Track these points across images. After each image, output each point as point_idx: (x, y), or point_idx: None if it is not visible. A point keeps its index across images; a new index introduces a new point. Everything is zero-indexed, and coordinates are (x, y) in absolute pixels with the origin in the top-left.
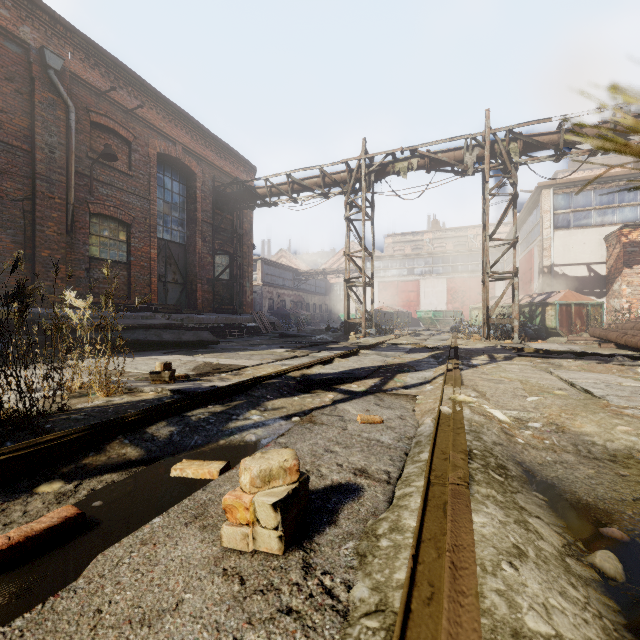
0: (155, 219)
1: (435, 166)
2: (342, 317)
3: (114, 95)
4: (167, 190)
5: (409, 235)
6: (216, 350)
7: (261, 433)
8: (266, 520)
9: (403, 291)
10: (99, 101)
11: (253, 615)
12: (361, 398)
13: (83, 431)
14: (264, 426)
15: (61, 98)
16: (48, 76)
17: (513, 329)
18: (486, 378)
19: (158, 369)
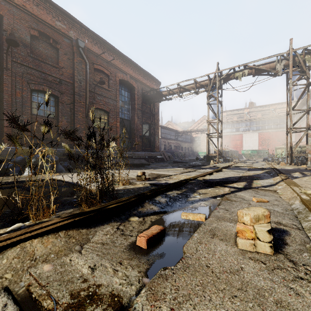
0: (118, 109)
1: (258, 73)
2: (199, 153)
3: (103, 55)
4: (123, 96)
5: (235, 111)
6: (149, 168)
7: (207, 203)
8: (263, 238)
9: (233, 140)
10: (97, 59)
11: (284, 277)
12: (245, 190)
13: (134, 197)
14: (205, 200)
15: (83, 59)
16: (79, 51)
17: (307, 159)
18: (310, 183)
19: (139, 174)
